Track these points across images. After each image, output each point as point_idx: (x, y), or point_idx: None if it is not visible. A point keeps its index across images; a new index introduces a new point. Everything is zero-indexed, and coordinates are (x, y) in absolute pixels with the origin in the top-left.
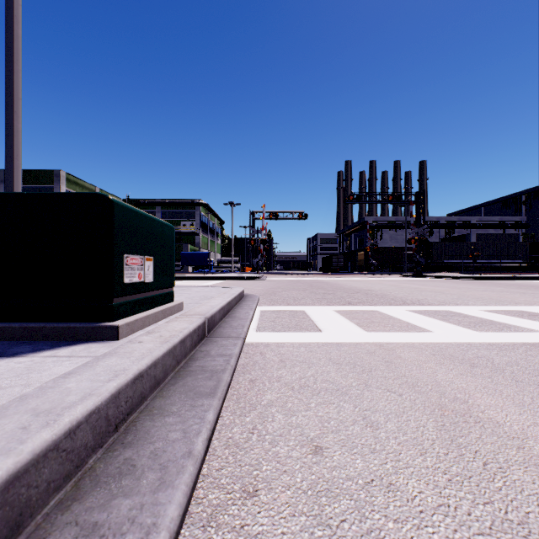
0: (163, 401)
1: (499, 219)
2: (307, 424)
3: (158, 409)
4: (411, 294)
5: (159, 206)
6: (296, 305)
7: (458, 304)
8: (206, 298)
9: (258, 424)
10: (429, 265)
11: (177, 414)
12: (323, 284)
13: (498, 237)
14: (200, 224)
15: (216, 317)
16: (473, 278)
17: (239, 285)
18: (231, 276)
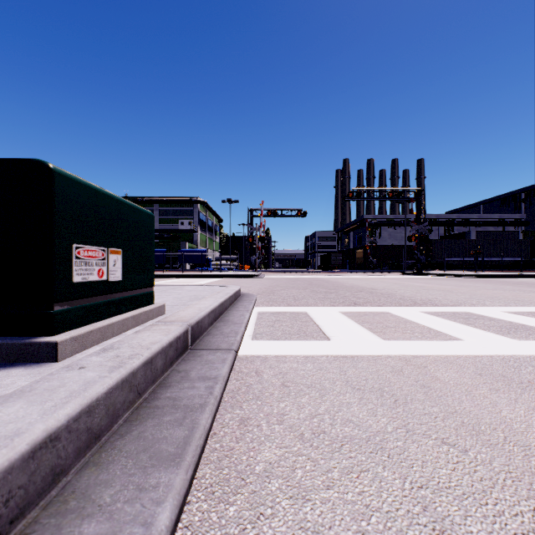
0: (95, 475)
1: (499, 217)
2: (332, 525)
3: (79, 498)
4: (418, 293)
5: (157, 204)
6: (296, 305)
7: (475, 304)
8: (197, 298)
9: (248, 525)
10: (429, 263)
11: (106, 513)
12: (323, 282)
13: (498, 235)
14: (198, 222)
15: (203, 322)
16: (476, 276)
17: (236, 283)
18: (228, 274)
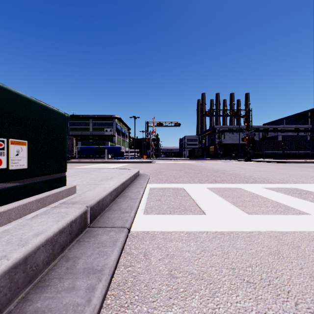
0: None
1: (295, 126)
2: None
3: None
4: (254, 173)
5: (91, 119)
6: (176, 182)
7: (297, 182)
8: (106, 179)
9: None
10: (254, 154)
11: None
12: (192, 166)
13: (294, 137)
14: (115, 130)
15: (105, 200)
16: (284, 162)
17: (137, 166)
18: (133, 161)
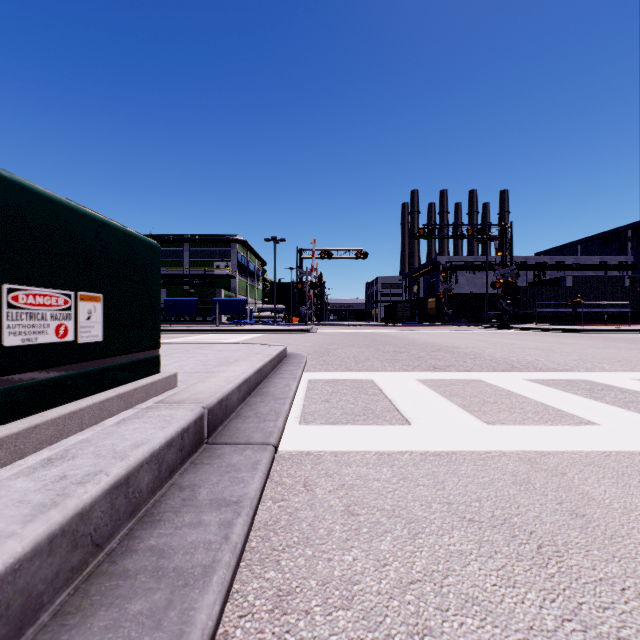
0: None
1: (600, 259)
2: None
3: None
4: (512, 352)
5: (187, 244)
6: (359, 370)
7: (591, 369)
8: (227, 362)
9: None
10: (516, 315)
11: None
12: (390, 338)
13: (599, 281)
14: (236, 265)
15: (230, 399)
16: (576, 330)
17: (282, 339)
18: (272, 328)
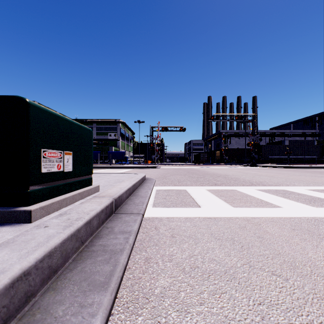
0: (53, 296)
1: (302, 131)
2: None
3: (42, 312)
4: (254, 177)
5: (95, 123)
6: (180, 185)
7: (288, 185)
8: (119, 181)
9: None
10: (260, 159)
11: (59, 322)
12: (196, 171)
13: (301, 142)
14: (120, 134)
15: (123, 196)
16: (289, 167)
17: (143, 171)
18: (138, 166)
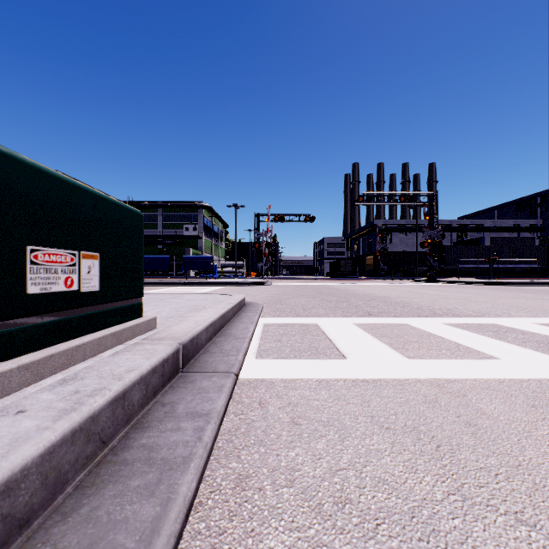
0: None
1: (514, 222)
2: None
3: None
4: (436, 302)
5: (161, 209)
6: (306, 316)
7: (500, 315)
8: (196, 309)
9: None
10: (442, 270)
11: None
12: (333, 290)
13: (513, 241)
14: (203, 227)
15: (200, 338)
16: (493, 283)
17: (242, 291)
18: (234, 281)
